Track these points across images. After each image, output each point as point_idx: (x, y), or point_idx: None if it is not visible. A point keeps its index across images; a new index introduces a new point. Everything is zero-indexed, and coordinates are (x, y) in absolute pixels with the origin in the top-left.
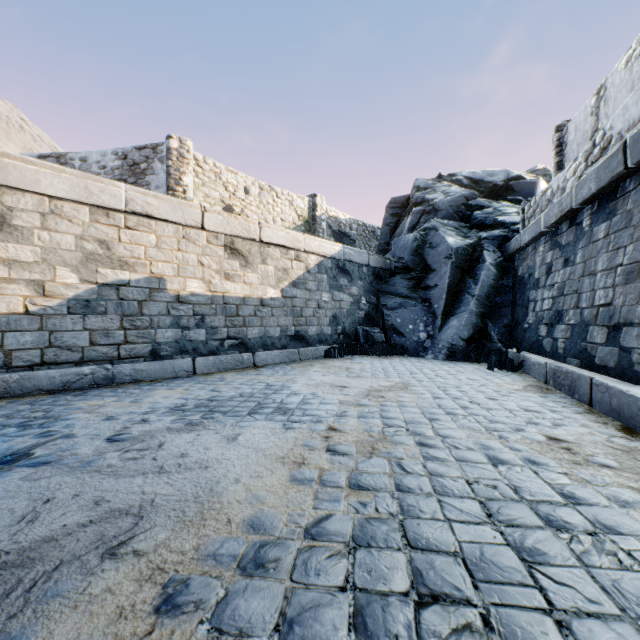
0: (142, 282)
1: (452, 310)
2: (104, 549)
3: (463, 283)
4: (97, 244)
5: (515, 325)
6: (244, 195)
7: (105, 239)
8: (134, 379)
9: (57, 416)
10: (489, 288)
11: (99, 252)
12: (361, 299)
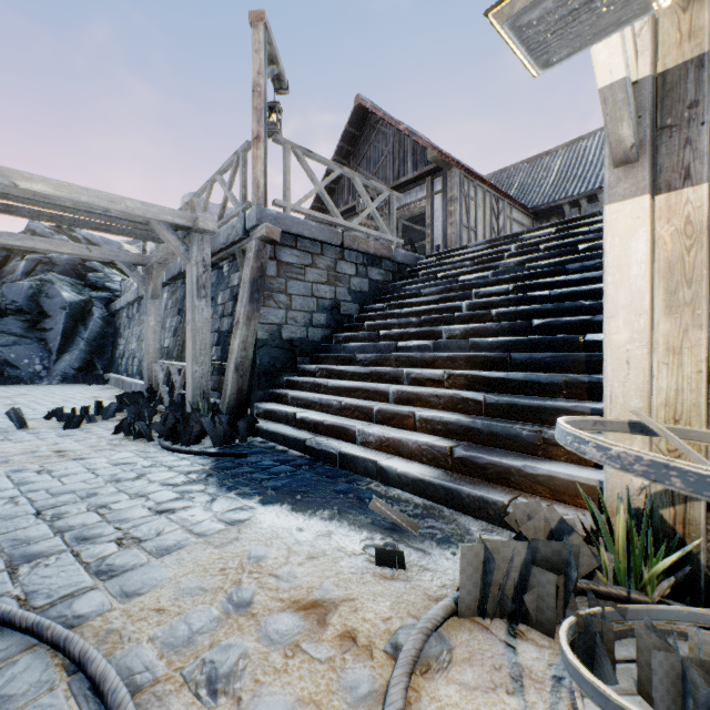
0: None
1: (67, 348)
2: None
3: (77, 329)
4: None
5: (112, 359)
6: None
7: None
8: None
9: None
10: (97, 334)
11: None
12: None
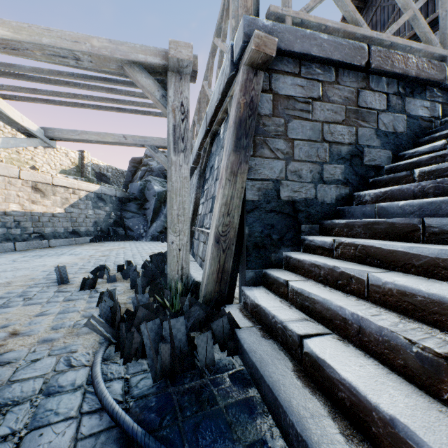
0: None
1: (155, 219)
2: (42, 266)
3: (160, 208)
4: None
5: None
6: (34, 149)
7: None
8: None
9: None
10: None
11: None
12: (112, 213)
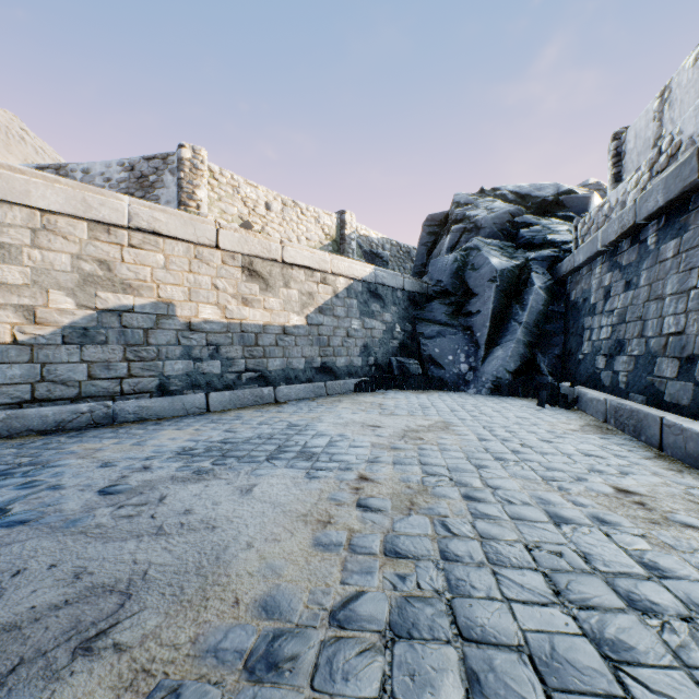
0: (148, 308)
1: (497, 339)
2: (77, 642)
3: (509, 309)
4: (96, 264)
5: (568, 356)
6: (265, 211)
7: (106, 259)
8: (139, 417)
9: (45, 462)
10: (538, 314)
11: (99, 273)
12: (395, 327)
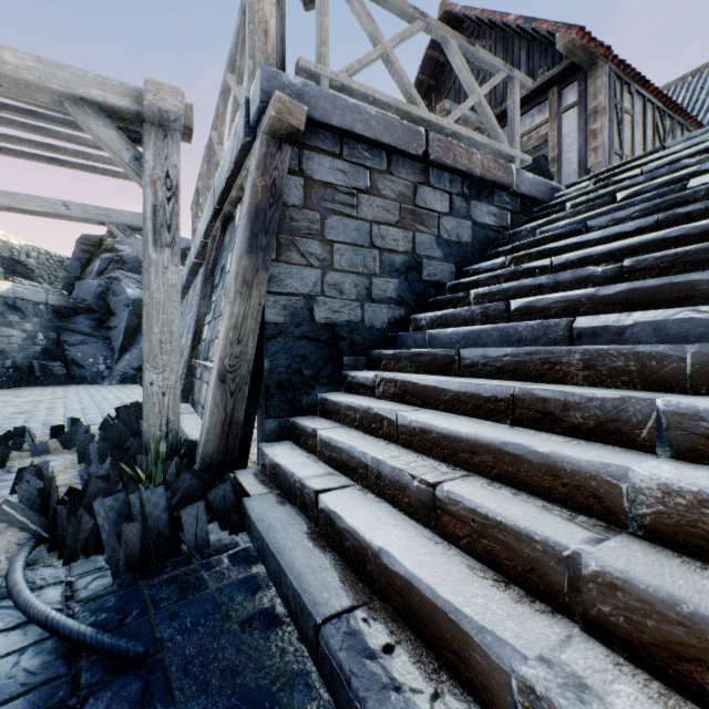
0: None
1: (129, 347)
2: None
3: (139, 327)
4: None
5: None
6: None
7: None
8: None
9: None
10: None
11: None
12: (38, 335)
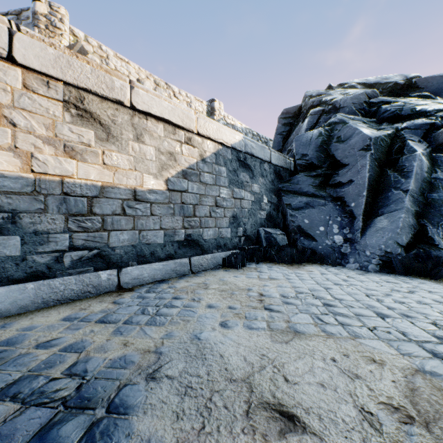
0: None
1: (376, 209)
2: None
3: (385, 178)
4: None
5: None
6: None
7: None
8: None
9: None
10: (423, 182)
11: None
12: (263, 198)
